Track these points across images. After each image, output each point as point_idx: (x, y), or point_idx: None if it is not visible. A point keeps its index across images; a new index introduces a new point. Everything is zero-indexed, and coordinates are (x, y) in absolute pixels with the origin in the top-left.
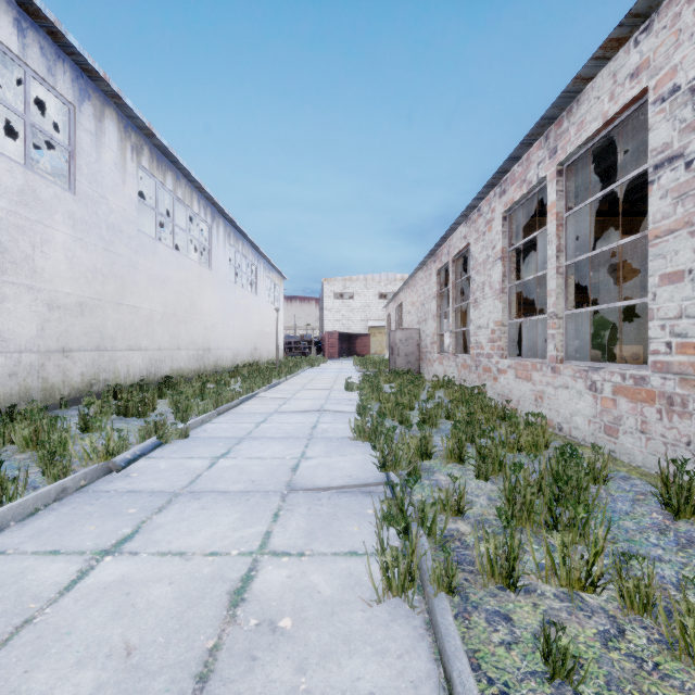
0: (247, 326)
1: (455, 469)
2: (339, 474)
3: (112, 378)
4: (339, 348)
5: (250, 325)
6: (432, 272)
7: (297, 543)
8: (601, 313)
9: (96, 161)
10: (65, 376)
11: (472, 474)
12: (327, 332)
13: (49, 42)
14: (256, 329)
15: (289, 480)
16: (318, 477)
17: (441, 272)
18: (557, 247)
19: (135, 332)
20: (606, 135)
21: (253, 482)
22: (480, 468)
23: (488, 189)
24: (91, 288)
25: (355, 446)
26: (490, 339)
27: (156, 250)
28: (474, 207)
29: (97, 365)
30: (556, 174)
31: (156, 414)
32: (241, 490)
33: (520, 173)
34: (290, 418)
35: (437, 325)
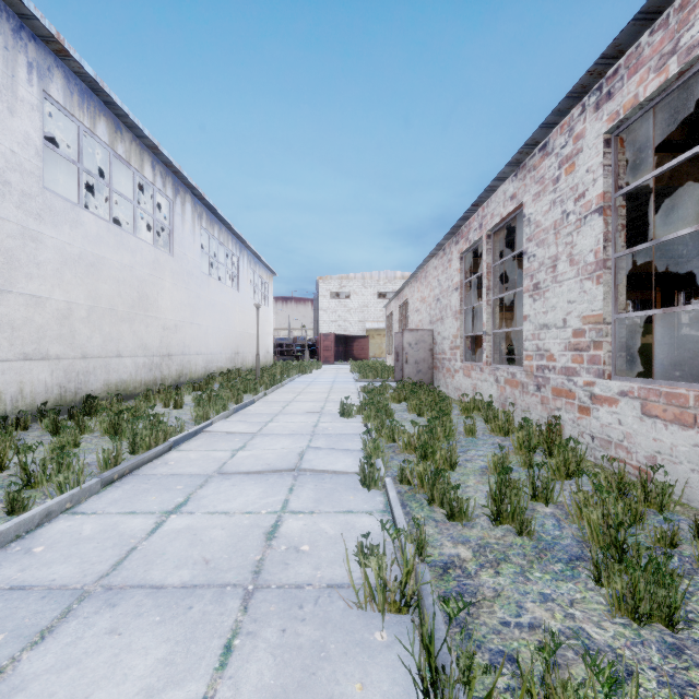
0: (225, 326)
1: None
2: None
3: None
4: (335, 351)
5: (229, 325)
6: (453, 256)
7: None
8: None
9: None
10: None
11: None
12: (321, 334)
13: None
14: (238, 330)
15: None
16: None
17: (466, 255)
18: None
19: (35, 334)
20: None
21: None
22: None
23: (570, 102)
24: None
25: (363, 654)
26: (571, 345)
27: (79, 220)
28: (534, 146)
29: None
30: None
31: None
32: None
33: (659, 42)
34: (235, 494)
35: (460, 324)
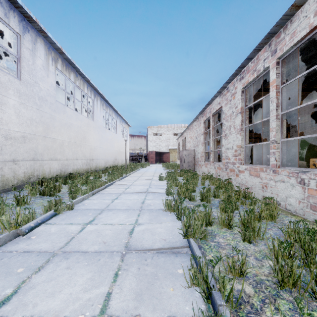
0: (111, 148)
1: (227, 233)
2: (158, 237)
3: (41, 174)
4: (155, 158)
5: (113, 148)
6: (201, 121)
7: (128, 306)
8: (298, 140)
9: (32, 64)
10: (15, 174)
11: (239, 237)
12: (149, 151)
13: (5, 0)
14: (116, 150)
15: (127, 242)
16: (145, 240)
17: (206, 121)
18: (276, 104)
19: (53, 151)
20: (310, 38)
21: (104, 244)
22: (245, 234)
23: (233, 77)
24: (29, 128)
25: (166, 216)
26: (234, 154)
27: (65, 110)
28: (224, 87)
29: (33, 168)
30: (276, 64)
31: (56, 196)
32: (96, 250)
33: (252, 66)
34: (130, 196)
35: (203, 147)
